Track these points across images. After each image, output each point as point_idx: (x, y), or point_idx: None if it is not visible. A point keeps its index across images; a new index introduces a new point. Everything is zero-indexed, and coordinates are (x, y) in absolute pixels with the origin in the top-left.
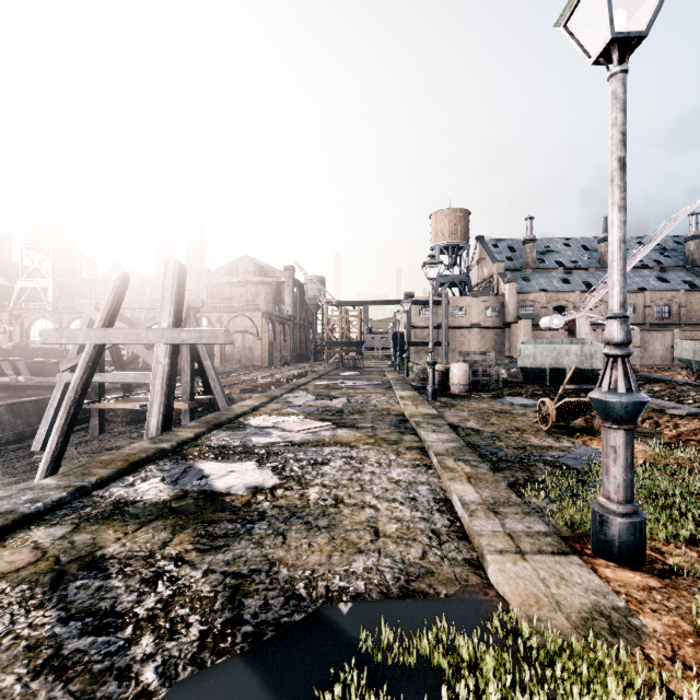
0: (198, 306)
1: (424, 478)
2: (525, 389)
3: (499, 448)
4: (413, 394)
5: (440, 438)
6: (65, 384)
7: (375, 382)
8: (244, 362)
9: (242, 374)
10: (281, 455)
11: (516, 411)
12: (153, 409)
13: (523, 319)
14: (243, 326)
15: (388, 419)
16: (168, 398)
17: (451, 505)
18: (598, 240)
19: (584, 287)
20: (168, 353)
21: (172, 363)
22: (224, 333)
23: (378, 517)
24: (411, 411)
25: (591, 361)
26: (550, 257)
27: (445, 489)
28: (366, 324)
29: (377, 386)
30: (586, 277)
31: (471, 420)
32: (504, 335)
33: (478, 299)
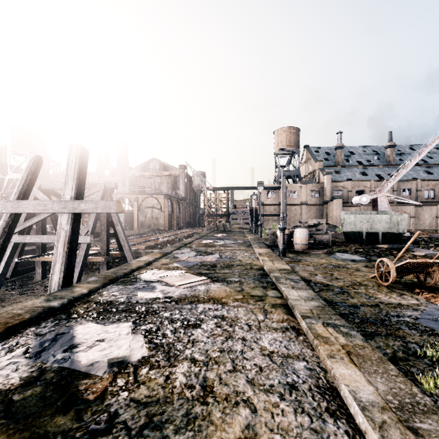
0: (112, 187)
1: (297, 349)
2: (349, 247)
3: (355, 306)
4: (268, 251)
5: (300, 295)
6: (13, 243)
7: (239, 241)
8: (152, 227)
9: (149, 235)
10: (158, 314)
11: (350, 266)
12: (56, 268)
13: (336, 199)
14: (151, 203)
15: (252, 273)
16: (69, 258)
17: (341, 401)
18: (385, 146)
19: (376, 177)
20: (70, 221)
21: (73, 229)
22: (116, 203)
23: (257, 428)
24: (269, 267)
25: (397, 227)
26: (353, 158)
27: (324, 368)
28: (232, 202)
29: (241, 244)
30: (377, 171)
31: (319, 274)
32: (323, 209)
33: (306, 185)
